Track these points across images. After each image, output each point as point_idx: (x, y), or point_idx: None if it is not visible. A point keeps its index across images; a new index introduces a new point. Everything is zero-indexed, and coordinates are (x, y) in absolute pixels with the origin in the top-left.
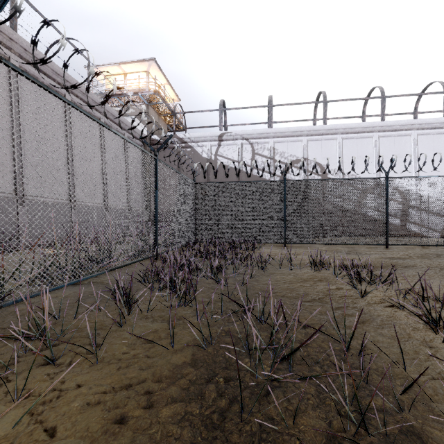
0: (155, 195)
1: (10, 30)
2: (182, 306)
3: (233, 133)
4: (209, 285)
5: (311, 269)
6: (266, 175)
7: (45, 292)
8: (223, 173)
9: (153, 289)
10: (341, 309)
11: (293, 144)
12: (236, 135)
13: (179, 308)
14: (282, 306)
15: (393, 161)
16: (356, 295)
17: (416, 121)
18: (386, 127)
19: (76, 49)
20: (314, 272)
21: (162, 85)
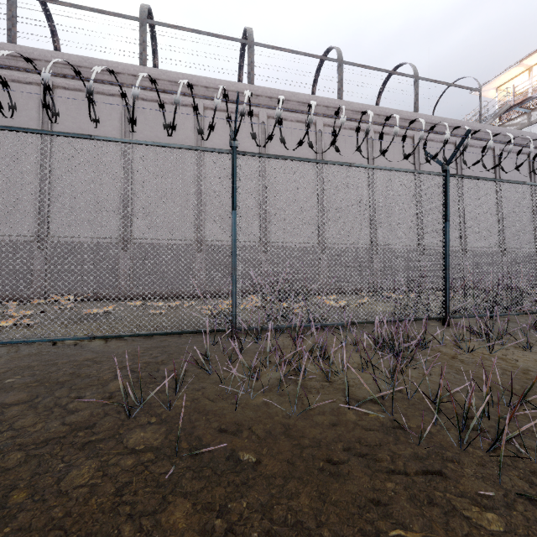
0: None
1: (414, 114)
2: None
3: None
4: None
5: None
6: None
7: (474, 316)
8: None
9: None
10: None
11: None
12: None
13: None
14: None
15: None
16: None
17: None
18: None
19: (494, 135)
20: None
21: None
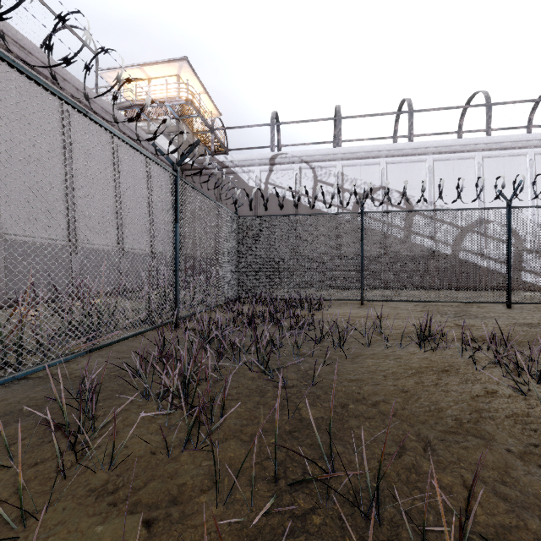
0: (175, 231)
1: None
2: (191, 450)
3: (289, 154)
4: (253, 383)
5: (417, 346)
6: (332, 209)
7: None
8: (276, 206)
9: (148, 396)
10: (536, 461)
11: (368, 168)
12: (293, 157)
13: (184, 455)
14: (403, 447)
15: (519, 183)
16: (538, 414)
17: (534, 135)
18: (492, 145)
19: None
20: (426, 352)
21: (197, 93)
